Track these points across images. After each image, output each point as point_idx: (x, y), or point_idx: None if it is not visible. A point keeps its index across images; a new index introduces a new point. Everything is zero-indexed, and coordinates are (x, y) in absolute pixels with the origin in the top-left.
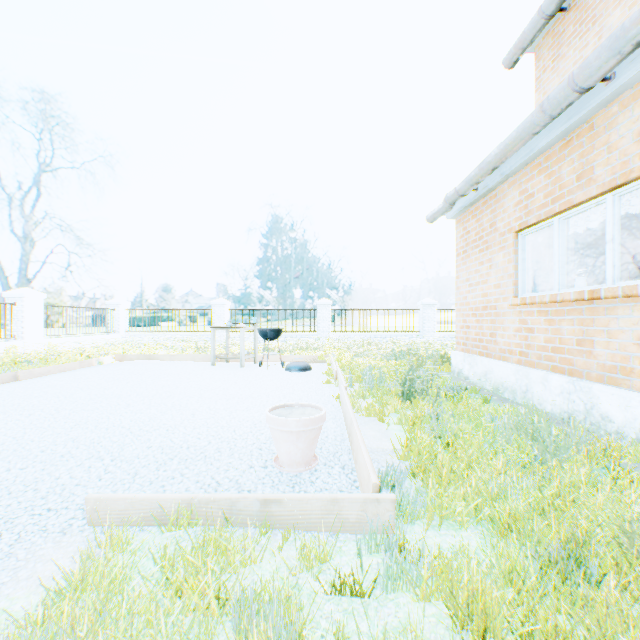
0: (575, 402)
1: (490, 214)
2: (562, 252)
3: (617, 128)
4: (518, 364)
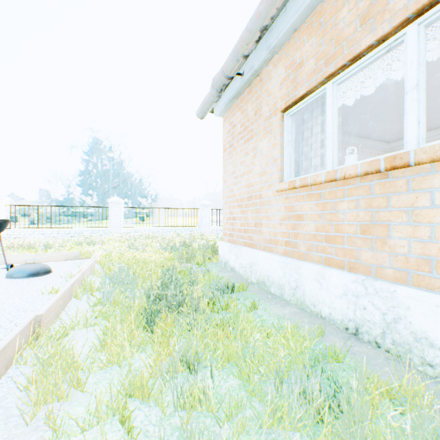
0: (367, 309)
1: (255, 101)
2: (337, 123)
3: None
4: (285, 255)
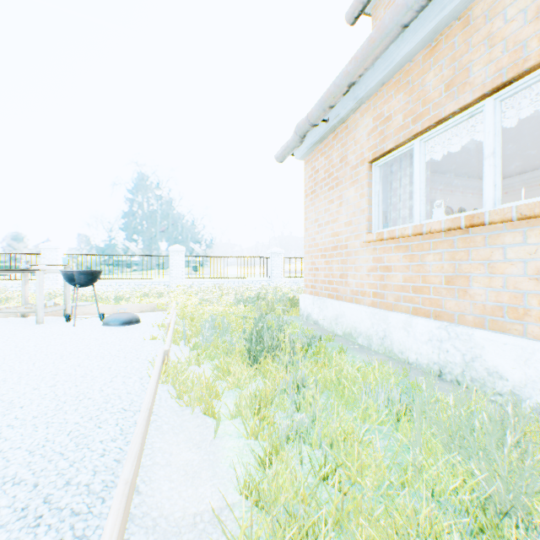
0: (450, 352)
1: (341, 148)
2: (424, 178)
3: (503, 13)
4: (372, 306)
